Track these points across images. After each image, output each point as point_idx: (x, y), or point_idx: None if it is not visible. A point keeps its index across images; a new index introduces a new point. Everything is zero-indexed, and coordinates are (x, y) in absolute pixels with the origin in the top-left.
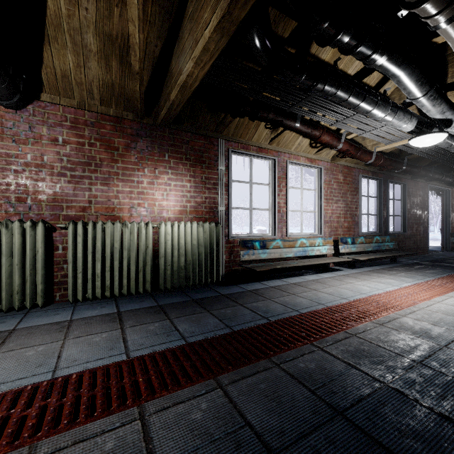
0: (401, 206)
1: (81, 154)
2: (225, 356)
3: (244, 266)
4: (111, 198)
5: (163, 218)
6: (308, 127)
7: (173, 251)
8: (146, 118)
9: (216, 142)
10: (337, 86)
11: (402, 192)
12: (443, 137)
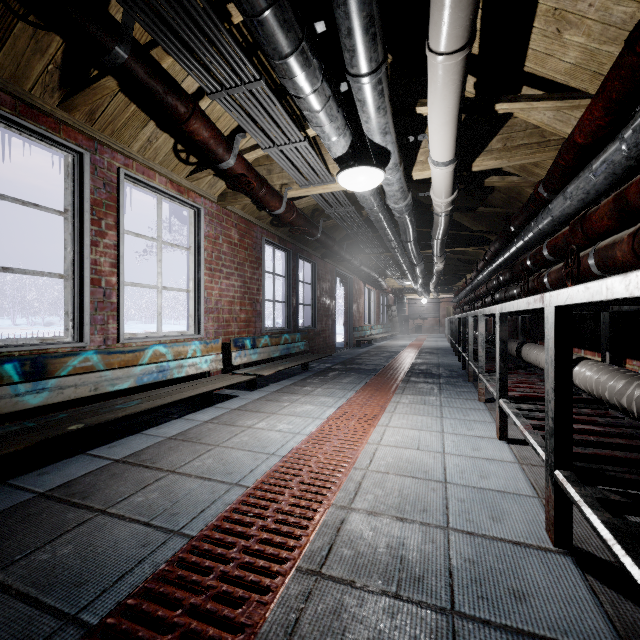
0: (311, 292)
1: None
2: None
3: None
4: None
5: None
6: (157, 77)
7: None
8: None
9: None
10: None
11: (312, 274)
12: (380, 178)
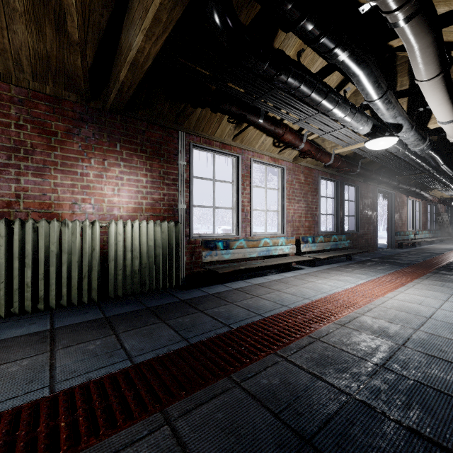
0: (354, 206)
1: (6, 138)
2: (178, 378)
3: (206, 268)
4: (47, 192)
5: (114, 216)
6: (272, 124)
7: (125, 253)
8: (93, 102)
9: (175, 135)
10: (300, 79)
11: (356, 194)
12: (394, 141)
